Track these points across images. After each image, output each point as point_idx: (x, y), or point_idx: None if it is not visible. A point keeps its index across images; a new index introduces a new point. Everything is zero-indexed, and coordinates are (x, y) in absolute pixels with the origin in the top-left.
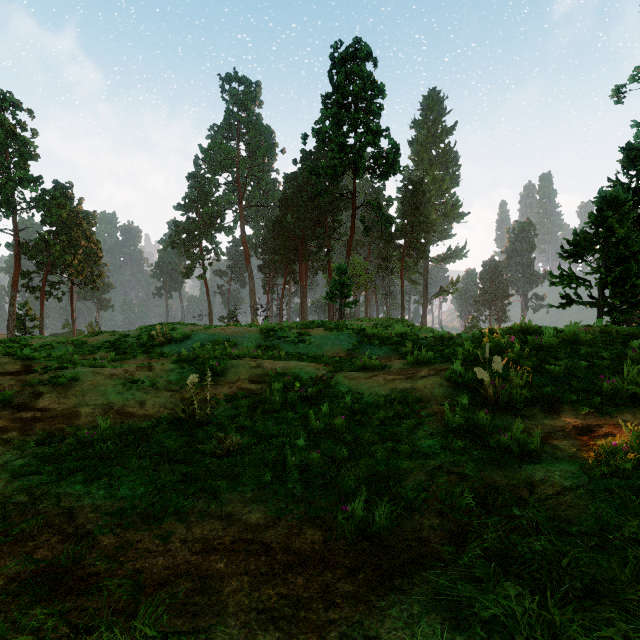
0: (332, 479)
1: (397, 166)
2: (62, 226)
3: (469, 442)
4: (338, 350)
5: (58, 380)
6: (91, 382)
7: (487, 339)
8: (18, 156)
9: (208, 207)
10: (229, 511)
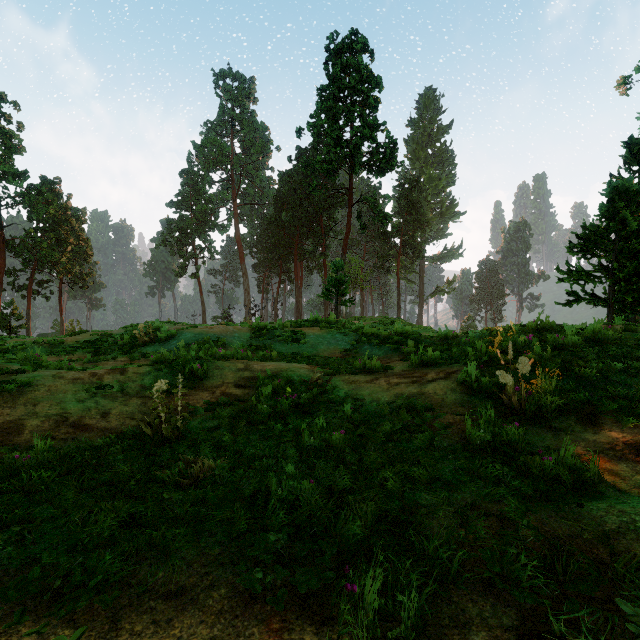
0: (330, 523)
1: (394, 161)
2: (50, 223)
3: (502, 466)
4: (334, 350)
5: (6, 386)
6: (48, 388)
7: (500, 338)
8: (2, 149)
9: (201, 205)
10: (182, 583)
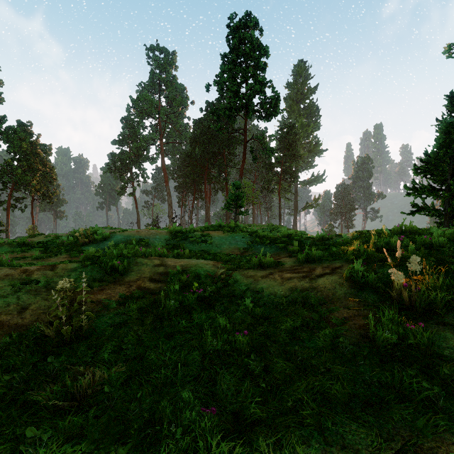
0: None
1: (278, 109)
2: (24, 155)
3: (422, 377)
4: (234, 249)
5: None
6: None
7: (373, 238)
8: None
9: (137, 143)
10: None
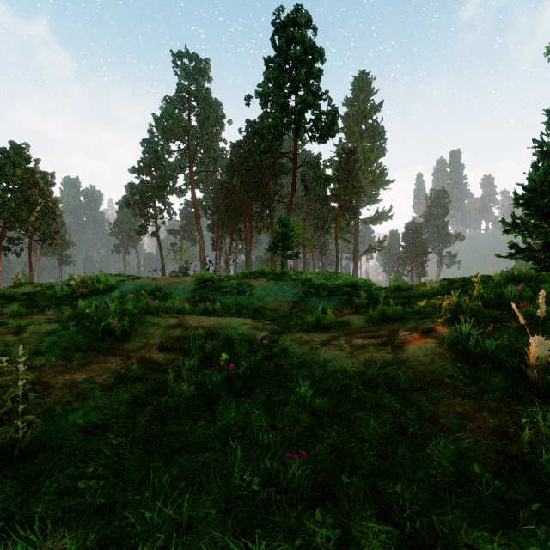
0: None
1: (336, 127)
2: (18, 184)
3: None
4: (282, 302)
5: None
6: None
7: (477, 288)
8: None
9: (161, 171)
10: None
